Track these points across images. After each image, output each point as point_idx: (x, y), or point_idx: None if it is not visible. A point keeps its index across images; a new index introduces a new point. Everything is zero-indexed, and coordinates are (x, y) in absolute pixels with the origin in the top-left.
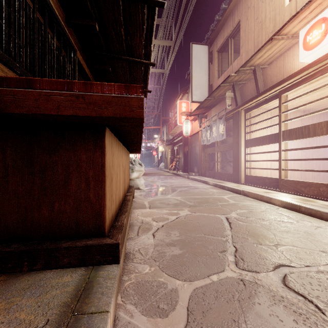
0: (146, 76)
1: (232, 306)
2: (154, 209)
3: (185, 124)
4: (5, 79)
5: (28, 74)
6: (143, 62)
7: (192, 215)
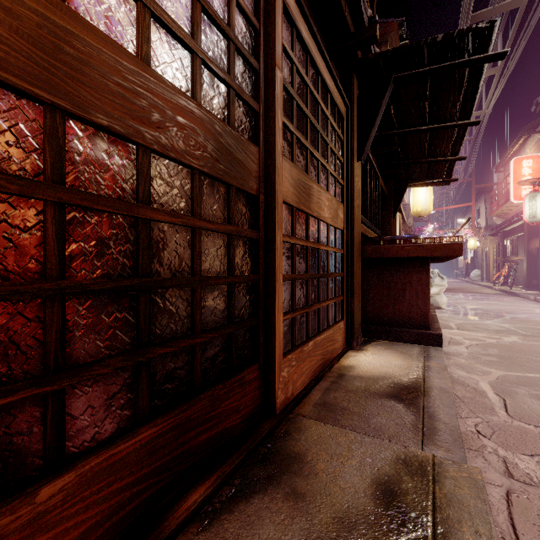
0: (451, 167)
1: (538, 384)
2: (465, 331)
3: (529, 202)
4: (382, 241)
5: (368, 222)
6: (448, 160)
7: (523, 343)
